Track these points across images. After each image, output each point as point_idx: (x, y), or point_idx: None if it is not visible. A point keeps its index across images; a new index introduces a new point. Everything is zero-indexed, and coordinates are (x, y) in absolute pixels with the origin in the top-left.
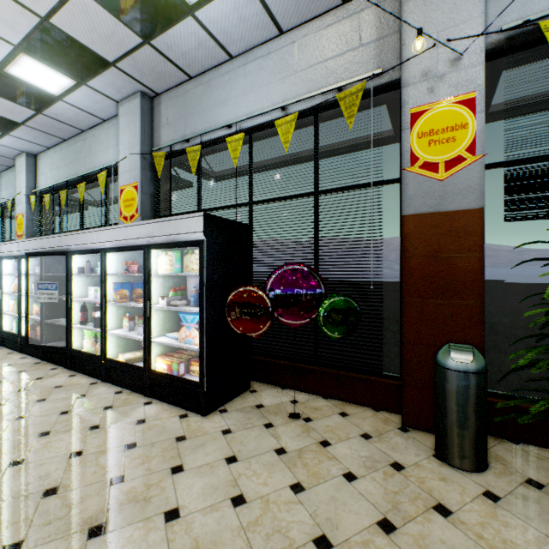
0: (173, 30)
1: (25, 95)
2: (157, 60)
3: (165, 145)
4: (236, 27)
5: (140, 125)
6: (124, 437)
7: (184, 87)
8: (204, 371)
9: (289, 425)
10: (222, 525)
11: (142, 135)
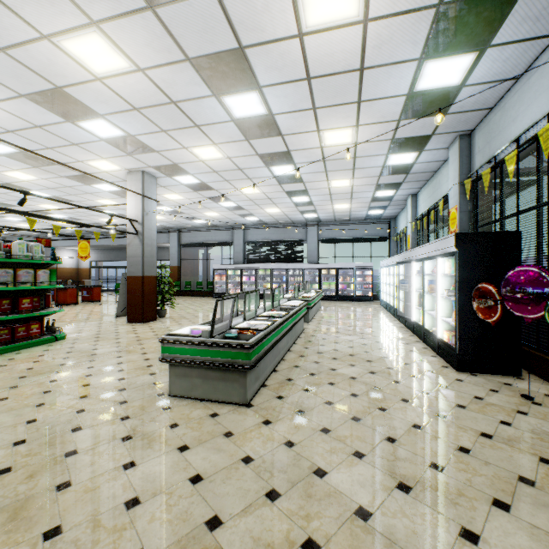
0: (457, 100)
1: (398, 170)
2: (457, 117)
3: (473, 171)
4: (503, 66)
5: (458, 162)
6: (406, 361)
7: (488, 118)
8: (456, 340)
9: (510, 397)
10: (409, 392)
11: (460, 168)
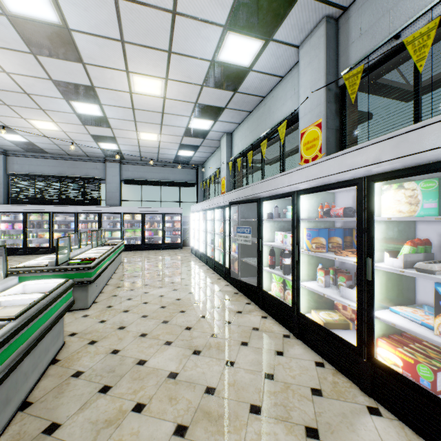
0: None
1: (227, 78)
2: None
3: (358, 60)
4: None
5: (324, 55)
6: None
7: None
8: None
9: None
10: None
11: (327, 64)
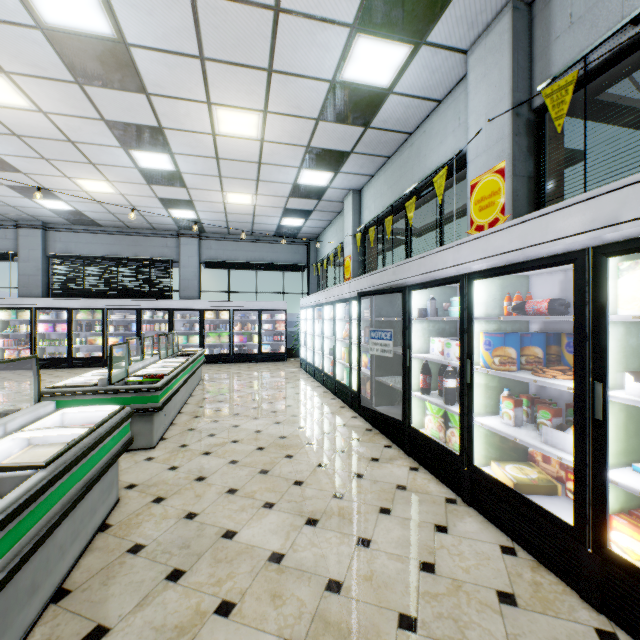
0: None
1: (355, 107)
2: None
3: (568, 64)
4: None
5: (509, 60)
6: None
7: None
8: None
9: None
10: None
11: (513, 75)
